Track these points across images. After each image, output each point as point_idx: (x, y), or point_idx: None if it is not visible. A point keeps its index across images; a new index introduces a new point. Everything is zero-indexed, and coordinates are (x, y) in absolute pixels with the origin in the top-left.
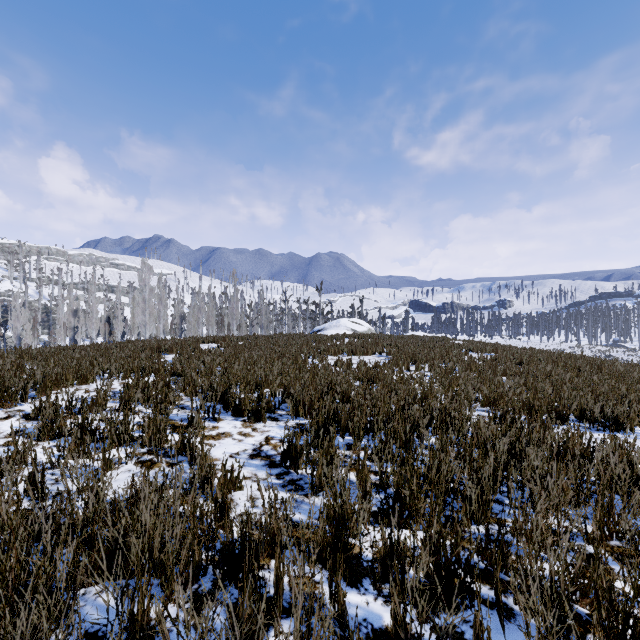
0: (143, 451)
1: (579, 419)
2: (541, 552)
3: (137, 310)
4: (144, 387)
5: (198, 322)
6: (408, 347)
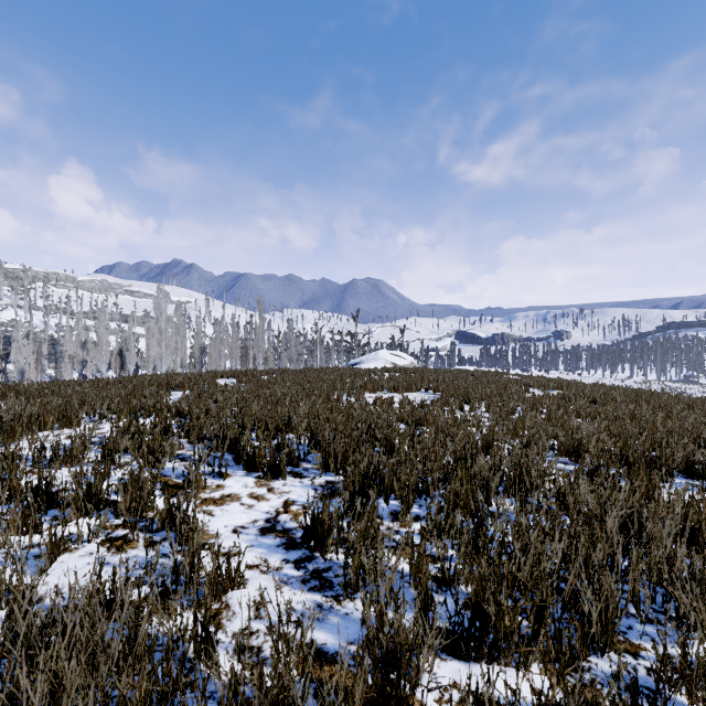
0: (117, 523)
1: (686, 474)
2: None
3: (152, 341)
4: (136, 432)
5: (220, 355)
6: (458, 383)
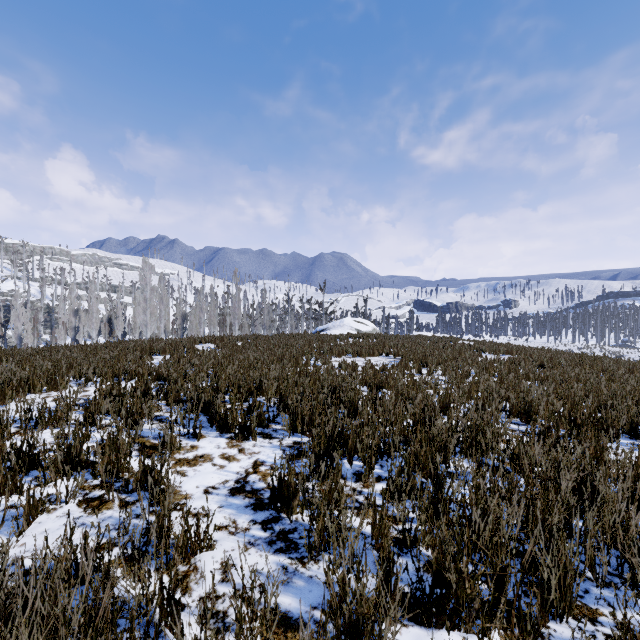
0: (95, 483)
1: (630, 435)
2: None
3: (138, 310)
4: (118, 395)
5: (200, 322)
6: (417, 348)
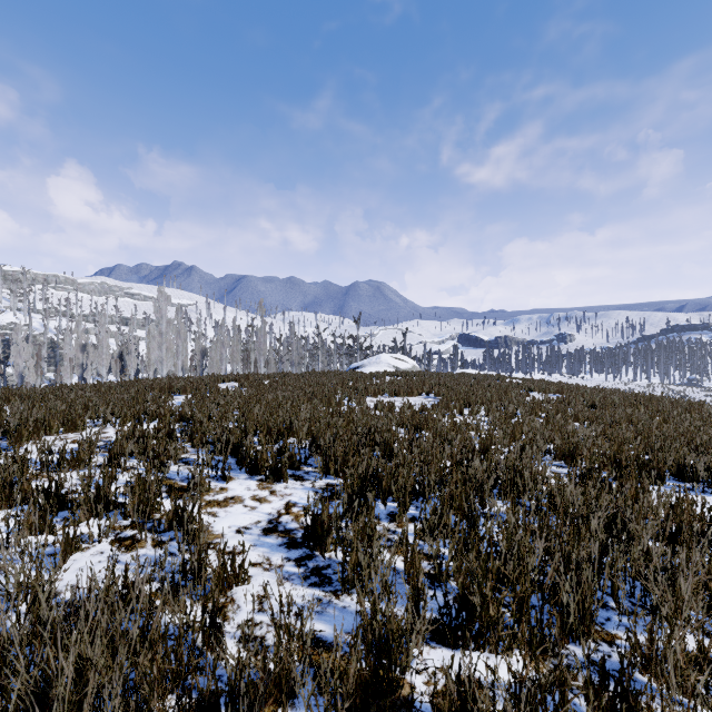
0: (125, 523)
1: (677, 477)
2: (679, 695)
3: (153, 345)
4: (141, 436)
5: (221, 358)
6: (459, 387)
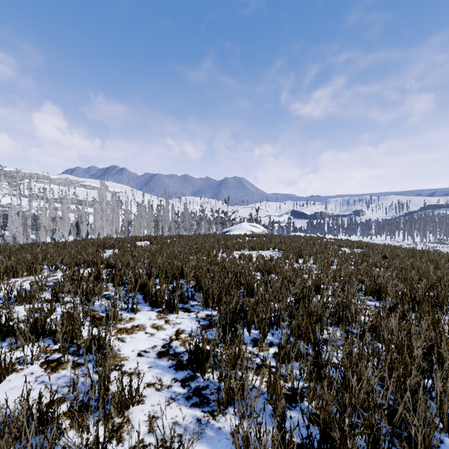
0: (55, 348)
1: None
2: None
3: (97, 217)
4: (77, 279)
5: (140, 226)
6: (294, 244)
